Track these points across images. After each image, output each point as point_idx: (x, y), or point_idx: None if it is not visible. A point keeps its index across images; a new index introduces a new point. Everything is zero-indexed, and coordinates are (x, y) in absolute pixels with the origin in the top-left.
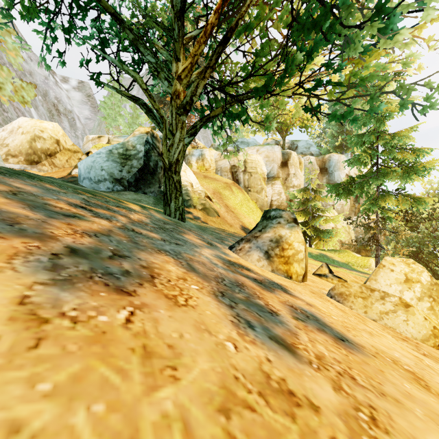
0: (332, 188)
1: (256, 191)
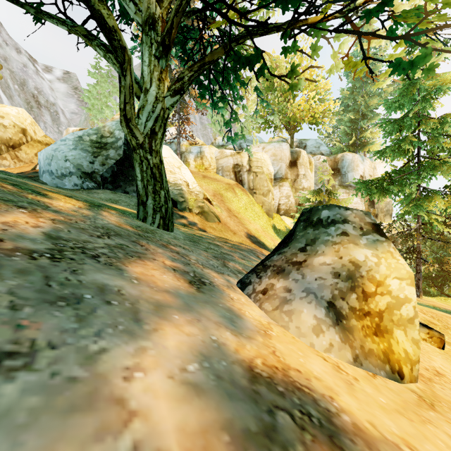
0: (362, 186)
1: (262, 194)
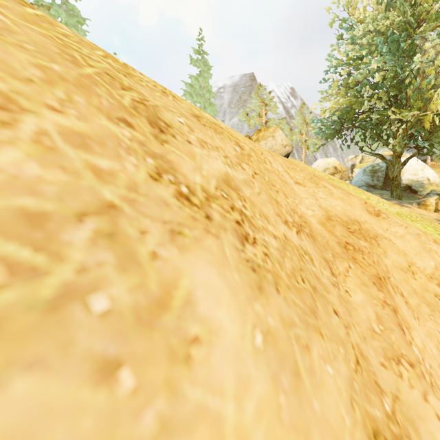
0: None
1: None
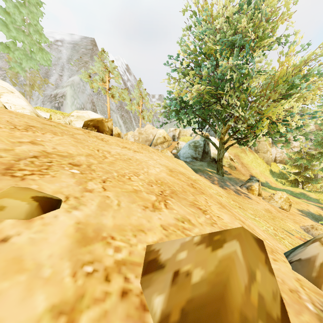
0: (300, 159)
1: (263, 152)
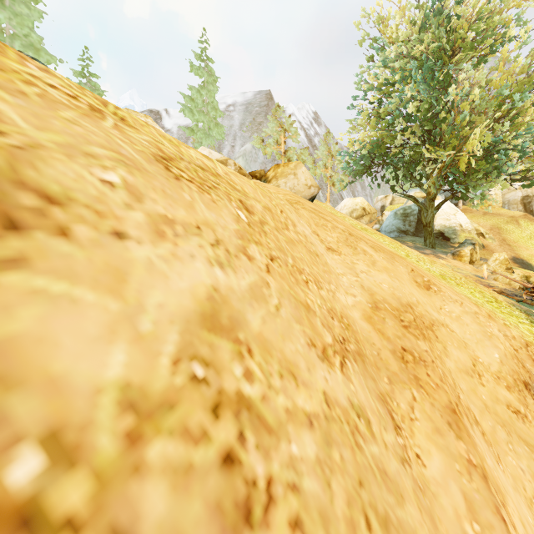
0: None
1: None
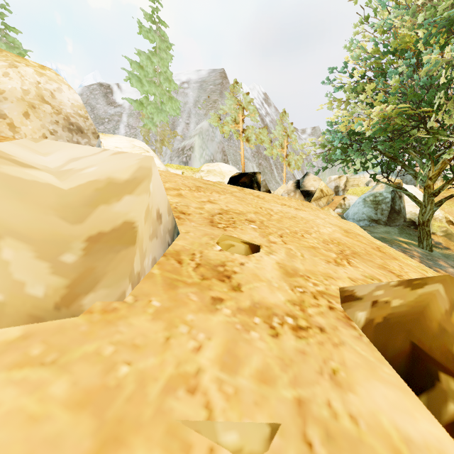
0: None
1: None
